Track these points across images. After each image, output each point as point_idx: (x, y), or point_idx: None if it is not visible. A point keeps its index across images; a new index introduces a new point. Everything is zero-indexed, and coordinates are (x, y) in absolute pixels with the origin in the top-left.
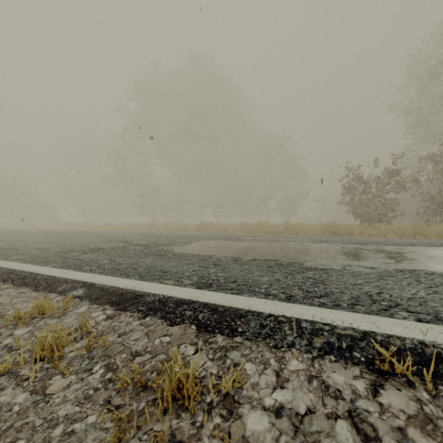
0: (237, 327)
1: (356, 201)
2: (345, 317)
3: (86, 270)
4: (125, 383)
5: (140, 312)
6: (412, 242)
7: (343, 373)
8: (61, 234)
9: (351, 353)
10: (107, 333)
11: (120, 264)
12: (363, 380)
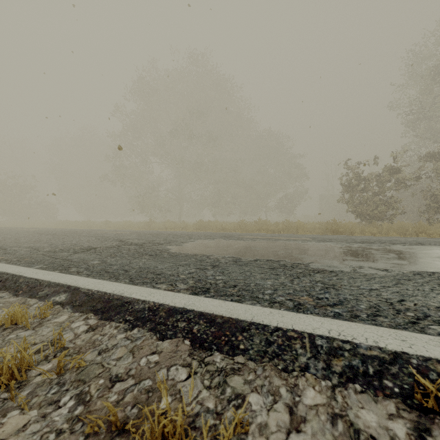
0: (239, 344)
1: (356, 199)
2: (368, 332)
3: (73, 272)
4: (96, 426)
5: (127, 322)
6: (420, 241)
7: (374, 409)
8: (56, 233)
9: (380, 381)
10: (85, 349)
11: (110, 265)
12: (401, 421)
